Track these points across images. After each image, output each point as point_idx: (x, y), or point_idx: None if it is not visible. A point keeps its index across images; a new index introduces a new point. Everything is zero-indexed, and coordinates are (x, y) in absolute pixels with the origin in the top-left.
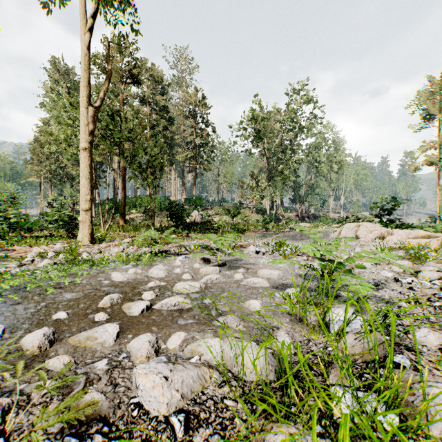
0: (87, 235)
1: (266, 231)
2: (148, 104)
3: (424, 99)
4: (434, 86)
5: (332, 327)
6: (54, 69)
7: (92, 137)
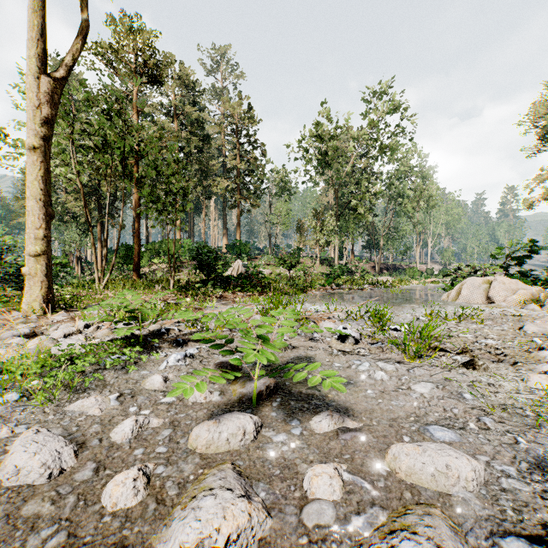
0: (38, 299)
1: (338, 289)
2: (176, 119)
3: (541, 113)
4: None
5: None
6: None
7: (48, 128)
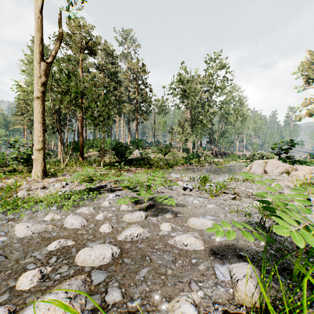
0: (39, 171)
1: (190, 166)
2: (102, 71)
3: (306, 67)
4: (313, 58)
5: None
6: None
7: (44, 87)
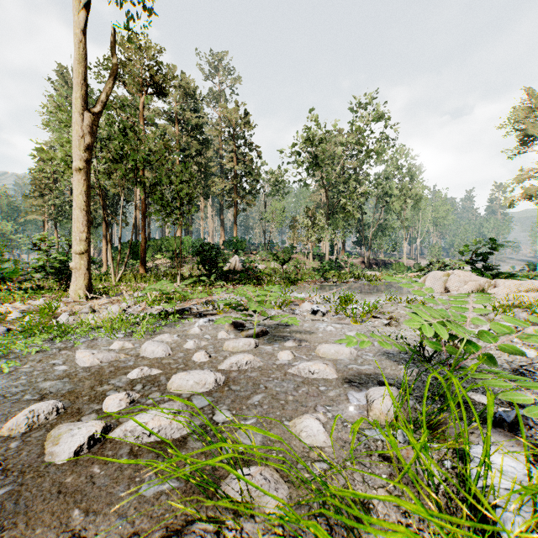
0: (82, 288)
1: (325, 282)
2: (177, 123)
3: (521, 116)
4: (534, 101)
5: (502, 517)
6: (62, 80)
7: (89, 153)
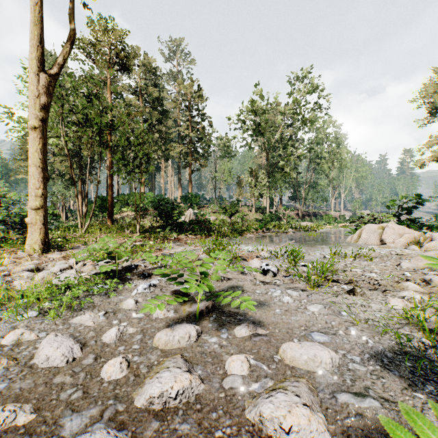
0: (37, 242)
1: (268, 232)
2: (141, 97)
3: (430, 92)
4: None
5: None
6: None
7: (45, 112)
